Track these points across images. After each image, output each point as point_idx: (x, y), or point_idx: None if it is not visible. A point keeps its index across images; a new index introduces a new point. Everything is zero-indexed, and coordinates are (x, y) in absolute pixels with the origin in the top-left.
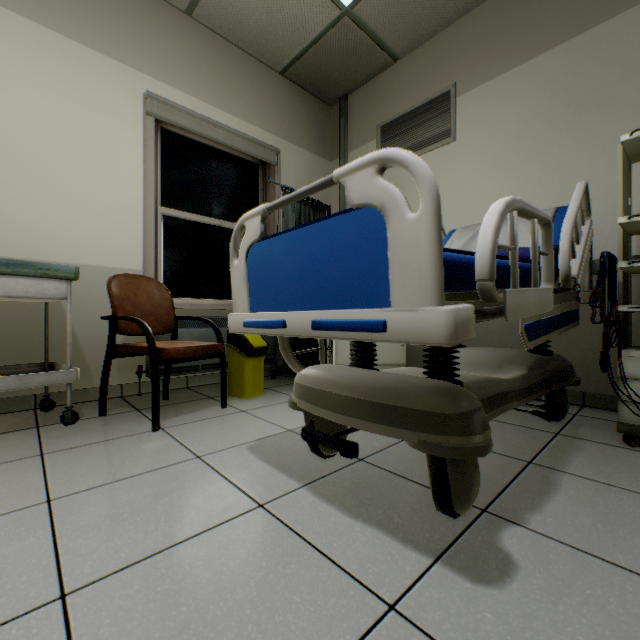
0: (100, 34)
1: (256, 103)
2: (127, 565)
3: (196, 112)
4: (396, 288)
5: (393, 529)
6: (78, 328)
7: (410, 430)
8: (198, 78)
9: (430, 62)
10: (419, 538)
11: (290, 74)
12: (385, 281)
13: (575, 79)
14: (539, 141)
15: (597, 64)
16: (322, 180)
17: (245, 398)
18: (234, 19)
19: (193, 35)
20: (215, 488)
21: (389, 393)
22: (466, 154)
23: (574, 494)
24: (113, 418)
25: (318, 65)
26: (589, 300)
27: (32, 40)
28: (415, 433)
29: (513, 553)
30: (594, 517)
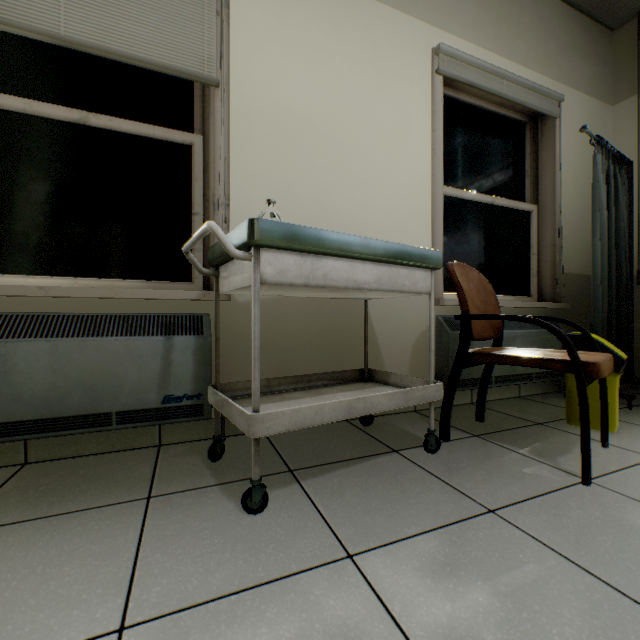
0: None
1: (534, 41)
2: None
3: (483, 61)
4: None
5: None
6: (377, 329)
7: None
8: (479, 21)
9: None
10: None
11: None
12: None
13: None
14: None
15: None
16: None
17: None
18: None
19: None
20: None
21: None
22: None
23: None
24: (468, 447)
25: None
26: None
27: (342, 7)
28: None
29: None
30: None
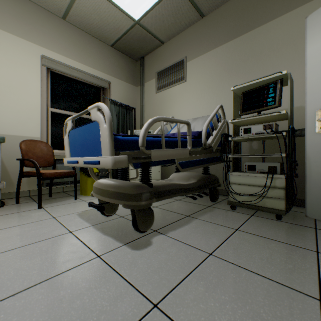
0: (18, 28)
1: (98, 60)
2: (9, 250)
3: (67, 64)
4: (103, 150)
5: (116, 237)
6: (7, 164)
7: (121, 200)
8: (69, 48)
9: (176, 46)
10: (124, 239)
11: (115, 46)
12: (101, 147)
13: (228, 59)
14: (216, 84)
15: (236, 54)
16: (86, 110)
17: (87, 195)
18: (86, 22)
19: (66, 28)
20: (55, 227)
21: (117, 187)
22: (190, 88)
23: (193, 225)
24: (22, 204)
25: (128, 43)
26: (220, 152)
27: None
28: (122, 201)
29: (153, 242)
30: (193, 231)
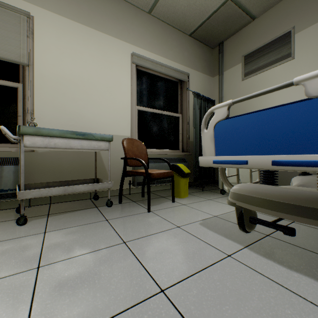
0: (114, 29)
1: (178, 52)
2: (182, 279)
3: (153, 59)
4: None
5: None
6: (105, 163)
7: None
8: (153, 43)
9: (276, 17)
10: None
11: (194, 35)
12: None
13: None
14: None
15: None
16: (282, 84)
17: (180, 198)
18: (170, 12)
19: (151, 23)
20: (198, 244)
21: (313, 201)
22: (302, 65)
23: None
24: (125, 205)
25: (210, 28)
26: None
27: (89, 36)
28: None
29: None
30: None
